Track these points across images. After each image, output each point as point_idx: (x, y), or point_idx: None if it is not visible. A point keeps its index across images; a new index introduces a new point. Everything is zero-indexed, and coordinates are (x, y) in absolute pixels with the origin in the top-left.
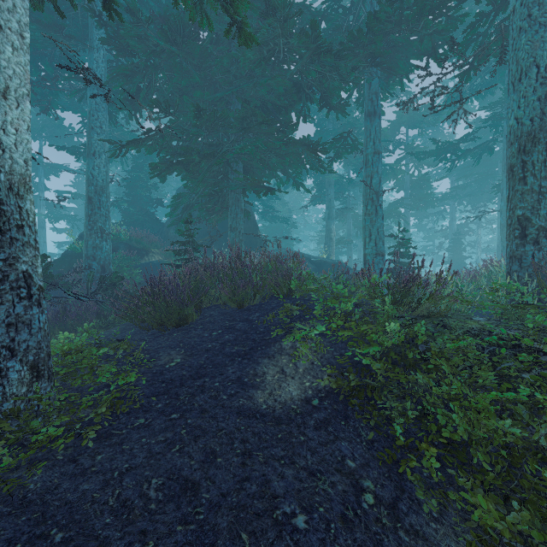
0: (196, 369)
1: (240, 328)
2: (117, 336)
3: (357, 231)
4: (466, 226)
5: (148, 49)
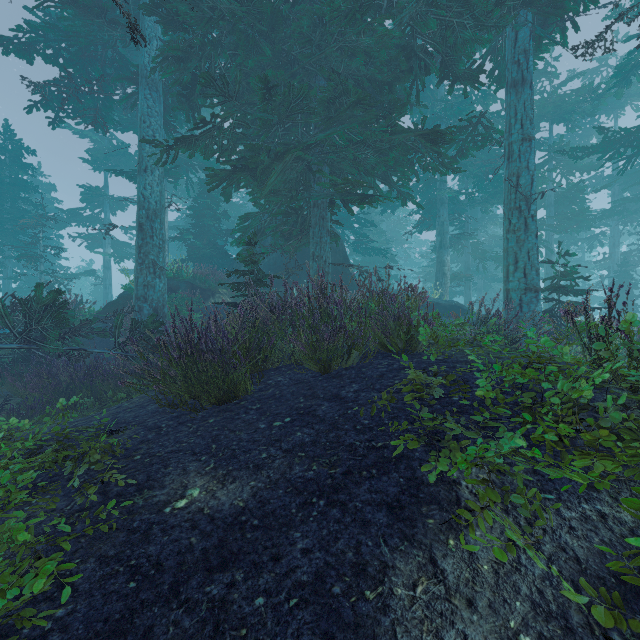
0: (222, 528)
1: (324, 415)
2: (129, 415)
3: (478, 263)
4: (635, 255)
5: (203, 16)
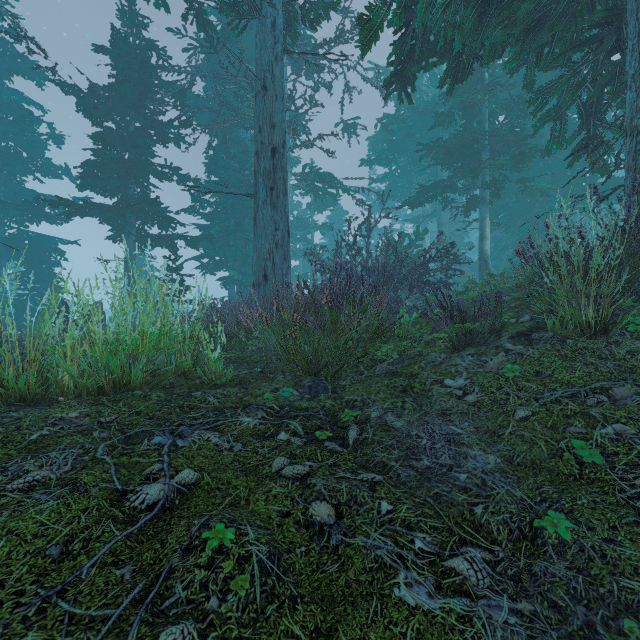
0: None
1: None
2: None
3: None
4: None
5: None
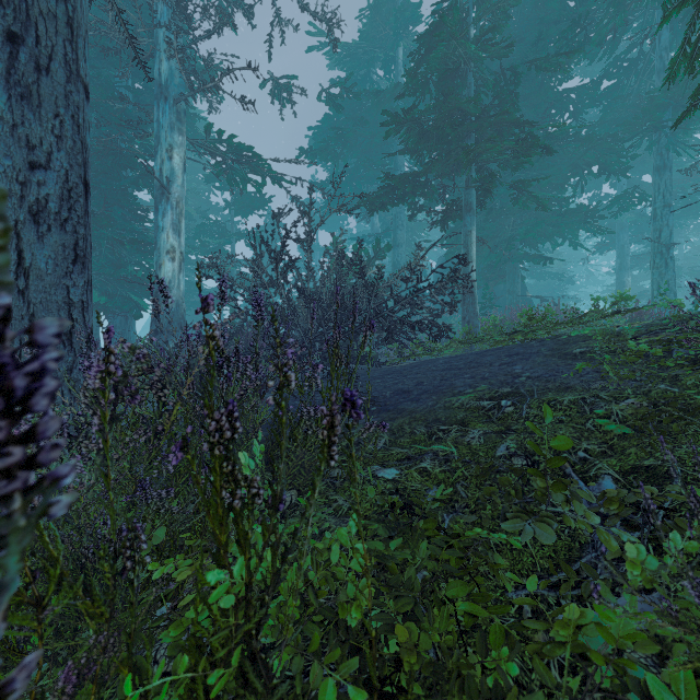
0: None
1: None
2: None
3: None
4: None
5: None
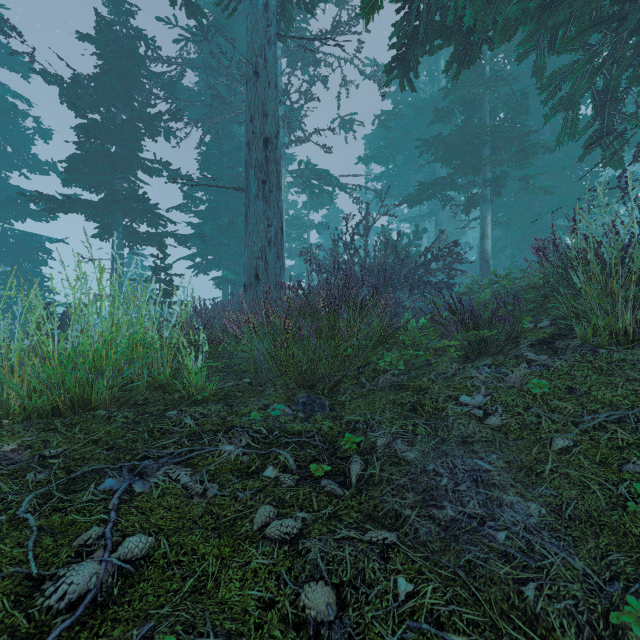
0: None
1: None
2: None
3: None
4: None
5: None
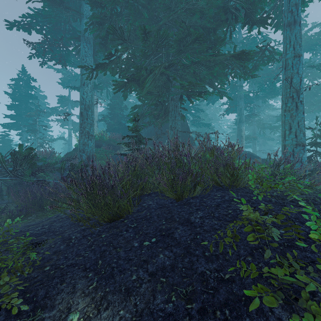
0: None
1: (180, 238)
2: (58, 224)
3: (260, 130)
4: None
5: None
